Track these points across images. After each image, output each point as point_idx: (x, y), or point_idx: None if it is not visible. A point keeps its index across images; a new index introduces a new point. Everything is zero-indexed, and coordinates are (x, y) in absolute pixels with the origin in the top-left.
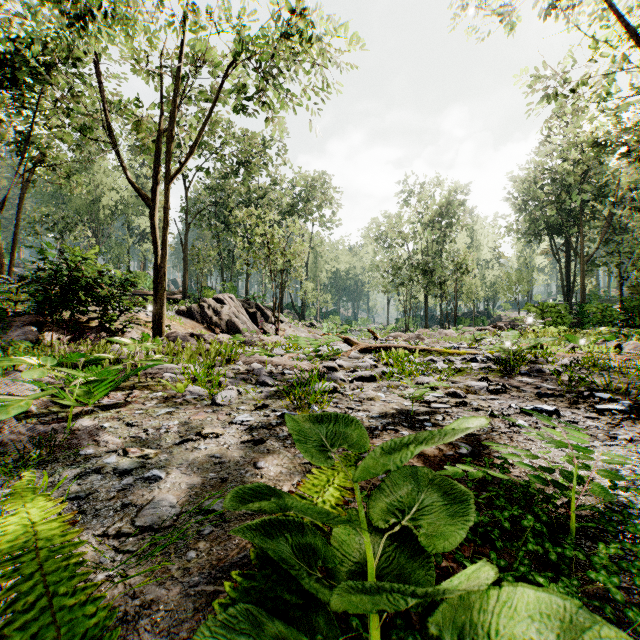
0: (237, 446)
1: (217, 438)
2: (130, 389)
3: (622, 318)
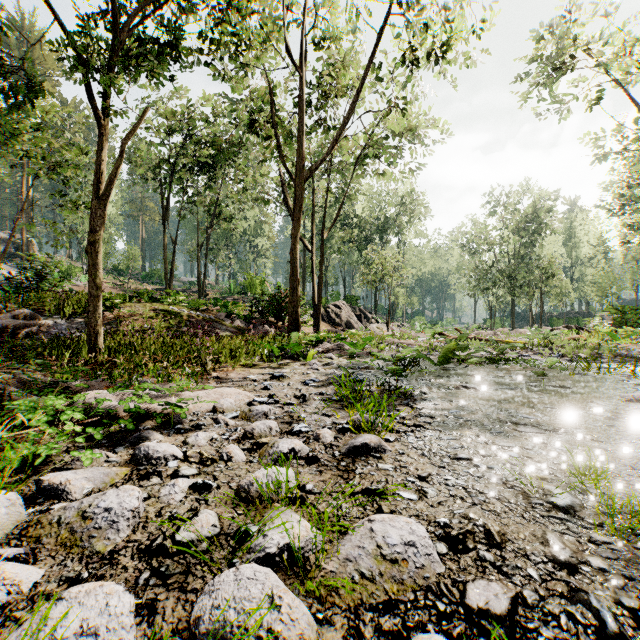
0: None
1: None
2: None
3: None
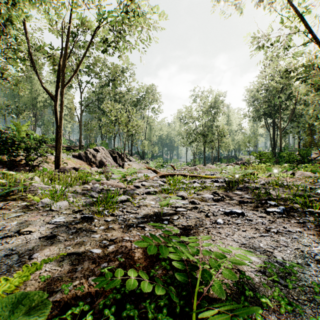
0: (34, 240)
1: (28, 234)
2: (12, 200)
3: (299, 159)
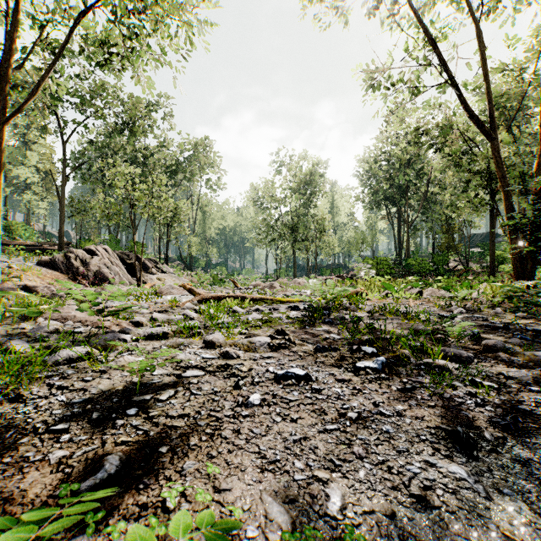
0: None
1: None
2: None
3: (432, 269)
